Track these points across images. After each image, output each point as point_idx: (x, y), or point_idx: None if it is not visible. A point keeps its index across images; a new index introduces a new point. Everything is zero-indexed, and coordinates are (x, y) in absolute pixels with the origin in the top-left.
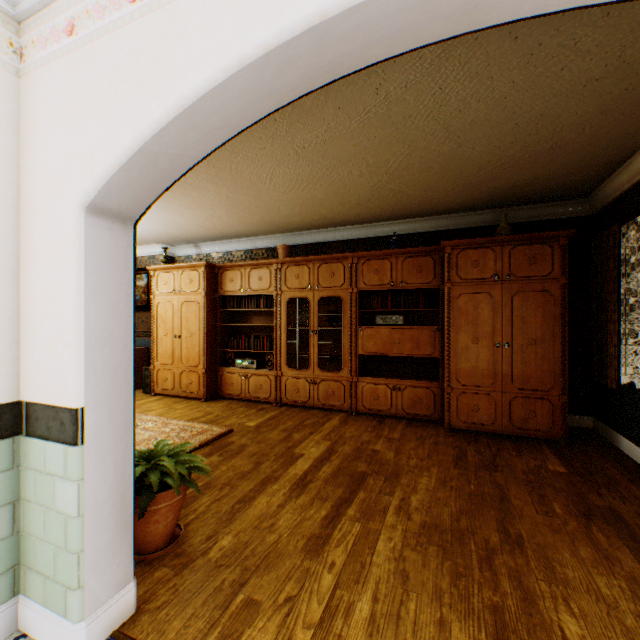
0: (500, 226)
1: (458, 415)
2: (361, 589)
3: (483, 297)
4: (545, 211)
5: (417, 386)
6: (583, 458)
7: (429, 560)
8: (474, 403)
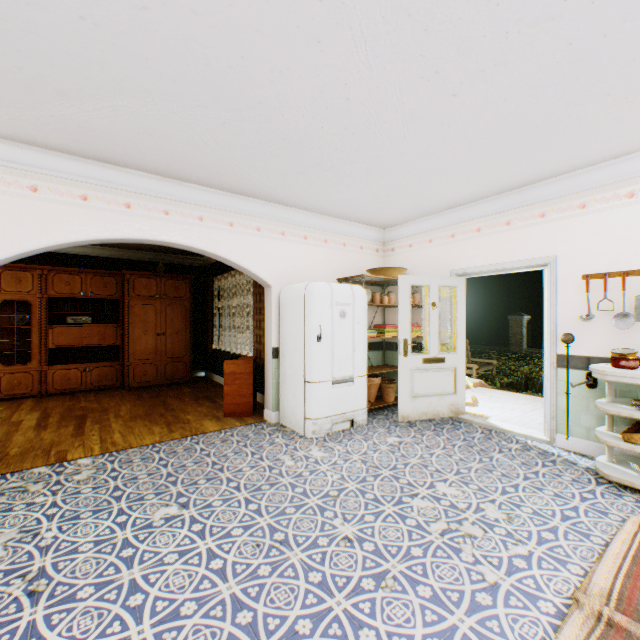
0: (160, 266)
1: (136, 379)
2: (114, 433)
3: (151, 307)
4: (184, 260)
5: (105, 366)
6: (200, 385)
7: (140, 421)
8: (146, 370)
